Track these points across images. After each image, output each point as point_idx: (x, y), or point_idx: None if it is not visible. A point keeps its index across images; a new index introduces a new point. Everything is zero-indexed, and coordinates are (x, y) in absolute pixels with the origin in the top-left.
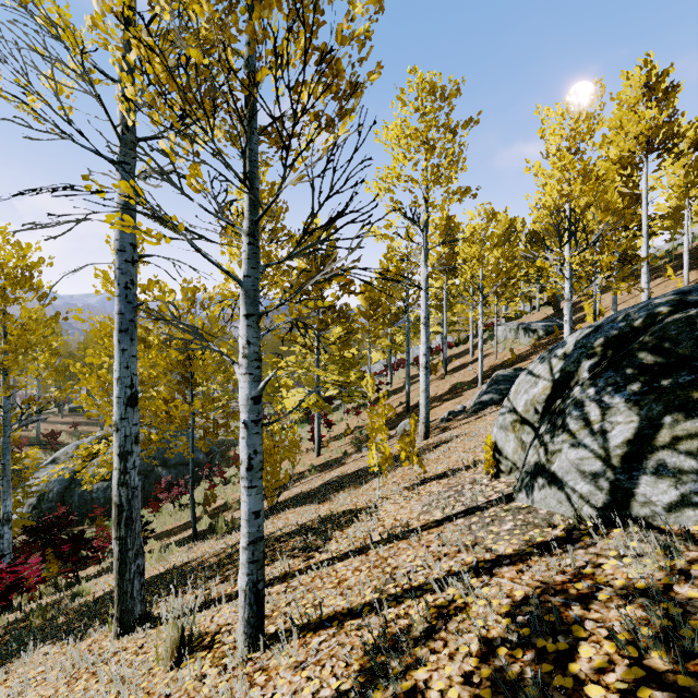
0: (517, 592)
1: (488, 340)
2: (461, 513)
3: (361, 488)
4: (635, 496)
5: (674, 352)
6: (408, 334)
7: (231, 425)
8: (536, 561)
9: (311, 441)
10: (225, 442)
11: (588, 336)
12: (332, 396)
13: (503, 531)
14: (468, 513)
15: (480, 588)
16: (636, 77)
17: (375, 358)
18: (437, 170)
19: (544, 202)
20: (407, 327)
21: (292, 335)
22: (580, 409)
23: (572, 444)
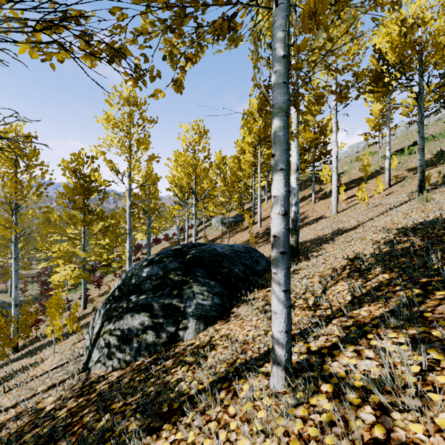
0: (8, 417)
1: (208, 226)
2: (61, 364)
3: (61, 342)
4: (91, 358)
5: (123, 291)
6: (148, 227)
7: (29, 288)
8: (38, 396)
9: (81, 299)
10: (20, 302)
11: (129, 270)
12: (95, 268)
13: (55, 377)
14: (63, 364)
15: (1, 417)
16: (255, 103)
17: (139, 238)
18: (141, 142)
19: (180, 175)
20: (148, 223)
21: (63, 229)
22: (95, 314)
23: (87, 332)
